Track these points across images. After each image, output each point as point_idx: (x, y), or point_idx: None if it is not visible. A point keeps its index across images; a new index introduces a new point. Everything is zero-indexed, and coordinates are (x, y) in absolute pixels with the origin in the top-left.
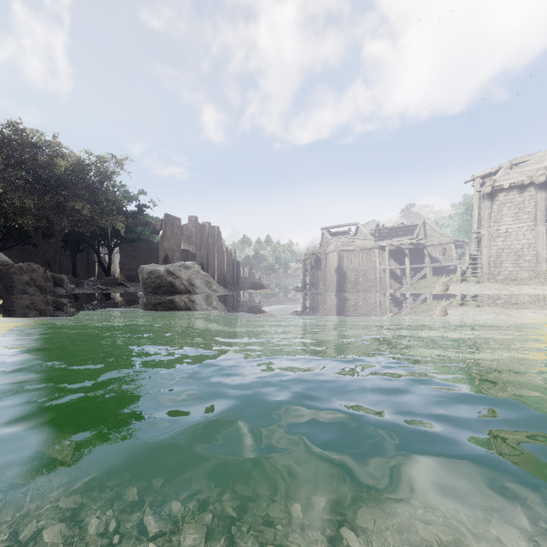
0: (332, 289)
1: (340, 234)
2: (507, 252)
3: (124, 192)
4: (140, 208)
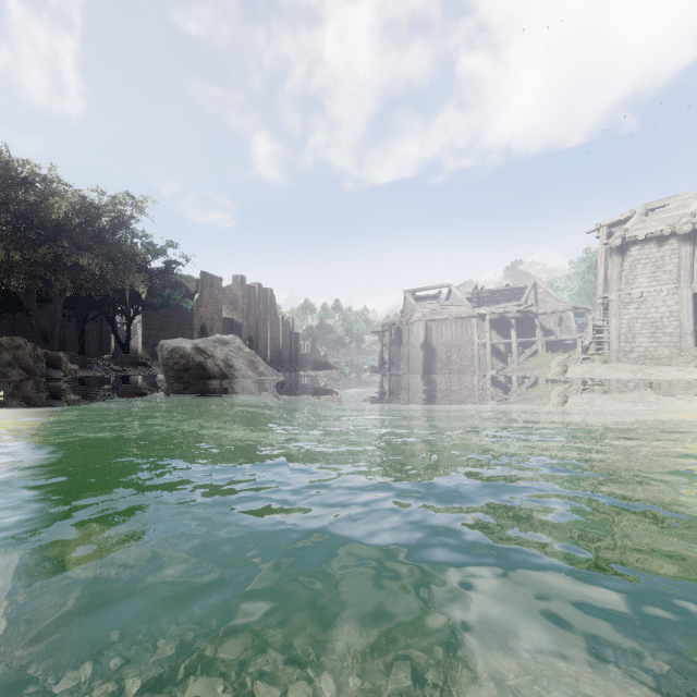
0: (417, 369)
1: (428, 299)
2: (642, 323)
3: (147, 244)
4: (168, 264)
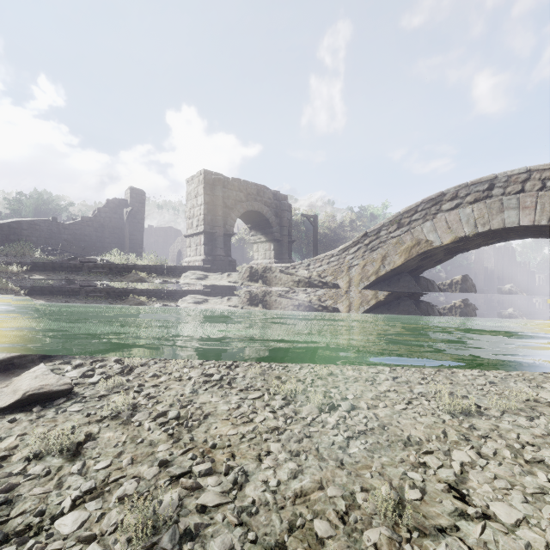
0: None
1: None
2: None
3: None
4: None
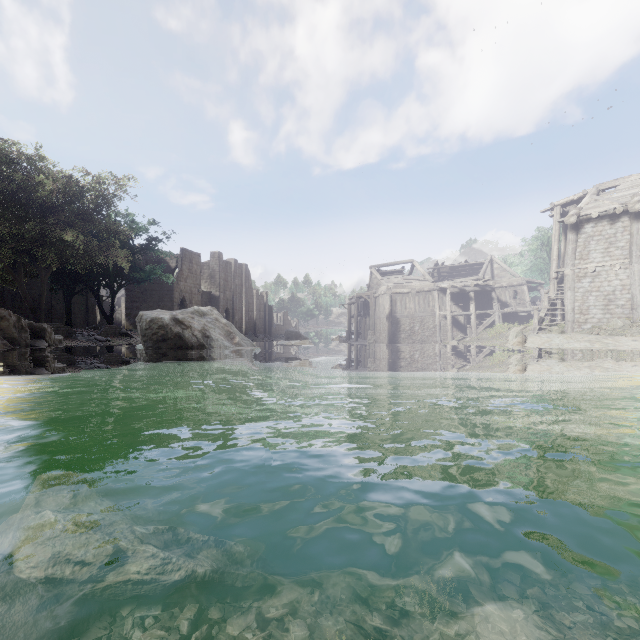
0: (382, 339)
1: (392, 274)
2: (595, 295)
3: (130, 222)
4: (150, 241)
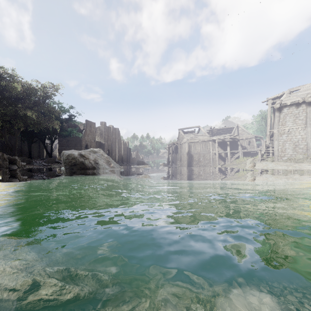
0: (184, 164)
1: (189, 132)
2: (289, 143)
3: (60, 107)
4: (70, 116)
